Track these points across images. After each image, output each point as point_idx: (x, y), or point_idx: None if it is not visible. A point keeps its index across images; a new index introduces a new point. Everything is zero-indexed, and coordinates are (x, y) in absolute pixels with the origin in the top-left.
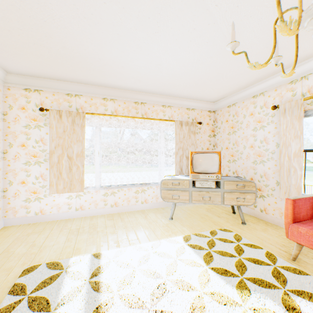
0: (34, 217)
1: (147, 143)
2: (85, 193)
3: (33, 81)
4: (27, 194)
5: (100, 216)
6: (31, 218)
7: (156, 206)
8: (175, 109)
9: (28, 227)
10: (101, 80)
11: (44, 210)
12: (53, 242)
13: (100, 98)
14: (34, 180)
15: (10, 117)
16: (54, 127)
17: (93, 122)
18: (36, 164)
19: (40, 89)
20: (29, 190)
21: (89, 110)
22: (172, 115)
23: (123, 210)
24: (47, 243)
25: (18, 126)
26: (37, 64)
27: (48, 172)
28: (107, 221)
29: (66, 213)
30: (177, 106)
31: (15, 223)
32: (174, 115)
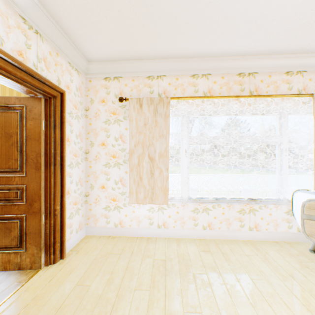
0: (114, 229)
1: (257, 136)
2: (169, 206)
3: (113, 67)
4: (106, 201)
5: (188, 241)
6: (110, 229)
7: (274, 237)
8: (310, 76)
9: (107, 241)
10: (192, 46)
11: (123, 222)
12: (134, 282)
13: (187, 76)
14: (114, 185)
15: (91, 113)
16: (133, 120)
17: (178, 111)
18: (116, 165)
19: (119, 76)
20: (109, 196)
21: (173, 94)
22: (304, 86)
23: (220, 236)
24: (126, 283)
25: (99, 122)
26: (115, 37)
27: (127, 176)
28: (201, 254)
29: (146, 230)
30: (314, 70)
31: (96, 233)
32: (309, 86)
